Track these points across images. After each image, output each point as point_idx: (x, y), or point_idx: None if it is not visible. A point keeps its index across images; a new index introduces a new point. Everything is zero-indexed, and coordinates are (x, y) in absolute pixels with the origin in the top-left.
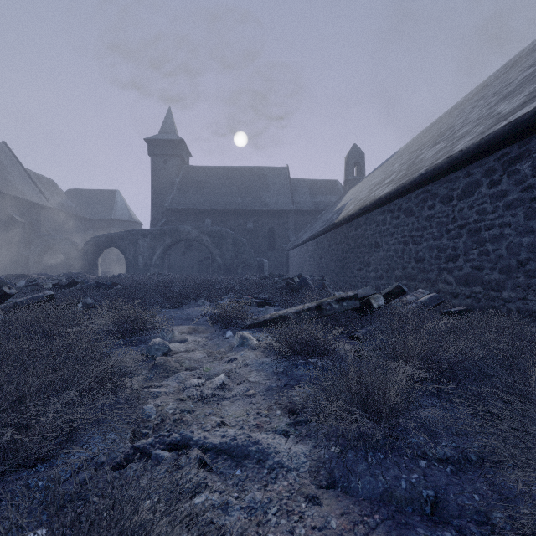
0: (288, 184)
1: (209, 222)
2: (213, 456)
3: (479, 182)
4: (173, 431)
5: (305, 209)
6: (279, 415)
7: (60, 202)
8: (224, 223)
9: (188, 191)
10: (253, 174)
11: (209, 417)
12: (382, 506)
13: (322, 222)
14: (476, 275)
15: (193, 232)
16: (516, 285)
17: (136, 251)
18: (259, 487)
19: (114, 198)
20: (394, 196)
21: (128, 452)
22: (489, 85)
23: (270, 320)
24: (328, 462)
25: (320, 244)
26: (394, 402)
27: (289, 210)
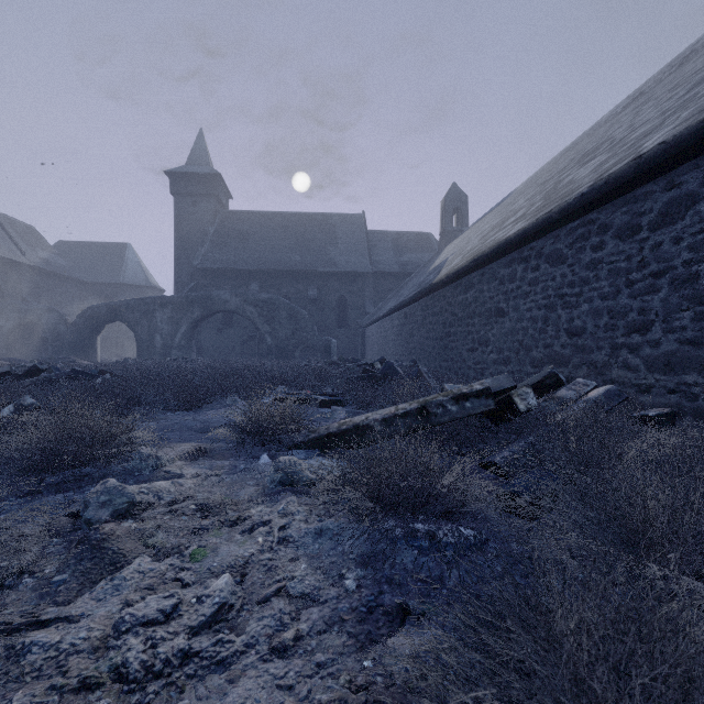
0: (364, 237)
1: (256, 287)
2: None
3: (695, 196)
4: None
5: (387, 271)
6: None
7: (44, 258)
8: (276, 289)
9: (227, 244)
10: (317, 223)
11: None
12: None
13: (411, 286)
14: (690, 355)
15: (232, 300)
16: None
17: (152, 327)
18: None
19: (123, 255)
20: (532, 235)
21: None
22: (649, 91)
23: (338, 433)
24: None
25: (410, 316)
26: None
27: (366, 272)
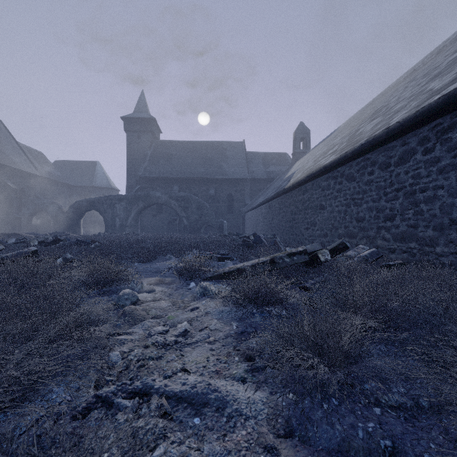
0: (244, 156)
1: (177, 188)
2: (173, 404)
3: (414, 150)
4: (136, 378)
5: (259, 178)
6: (237, 362)
7: (48, 171)
8: (189, 189)
9: (159, 162)
10: (214, 148)
11: (172, 363)
12: (340, 456)
13: (273, 188)
14: (412, 233)
15: (162, 197)
16: (448, 241)
17: (114, 214)
18: (217, 437)
19: (95, 168)
20: (338, 164)
21: (90, 401)
22: (418, 70)
23: (228, 272)
24: (285, 410)
25: (272, 207)
26: (347, 349)
27: (245, 178)
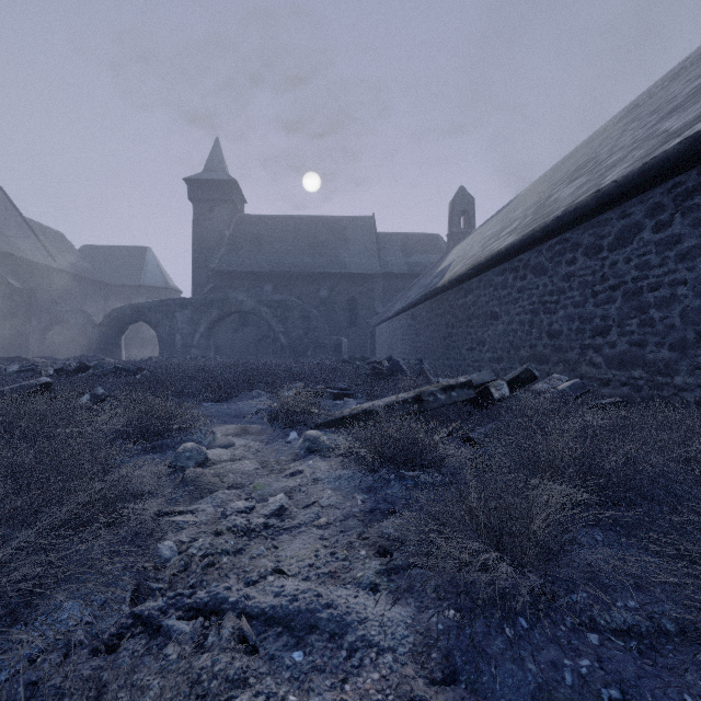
0: (374, 239)
1: (270, 289)
2: (259, 627)
3: (640, 225)
4: (201, 585)
5: (396, 272)
6: (364, 558)
7: (72, 262)
8: (289, 290)
9: (242, 248)
10: (328, 226)
11: (258, 561)
12: None
13: (418, 288)
14: (636, 354)
15: (248, 302)
16: (694, 366)
17: (173, 327)
18: (332, 685)
19: (143, 258)
20: (519, 248)
21: (123, 624)
22: (642, 105)
23: (350, 416)
24: (443, 638)
25: (417, 317)
26: (541, 538)
27: (375, 273)
